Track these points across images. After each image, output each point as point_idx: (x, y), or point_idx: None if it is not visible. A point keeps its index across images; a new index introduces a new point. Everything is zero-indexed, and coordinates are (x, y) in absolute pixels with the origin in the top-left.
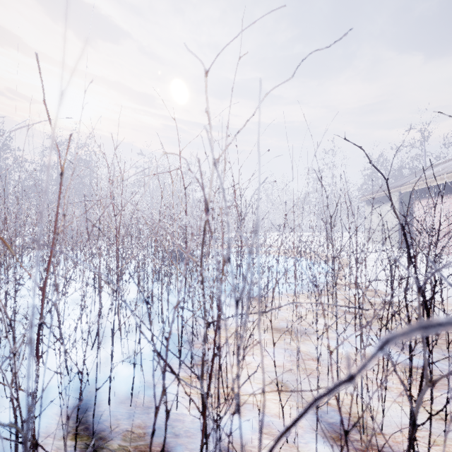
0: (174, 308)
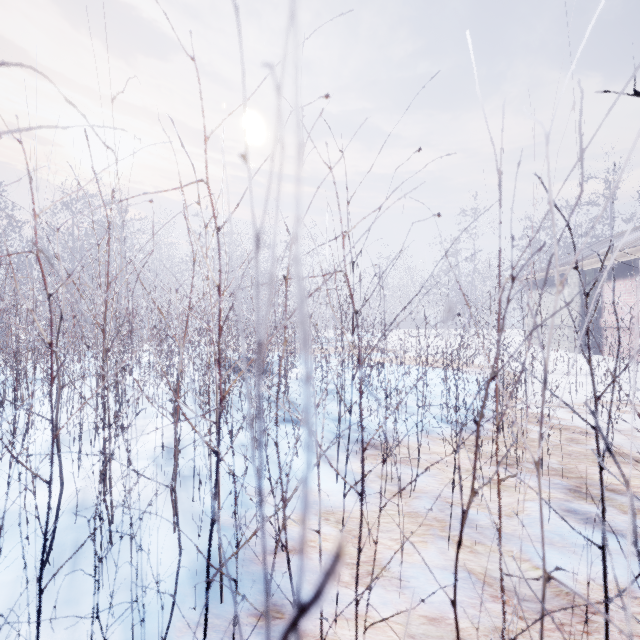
0: None
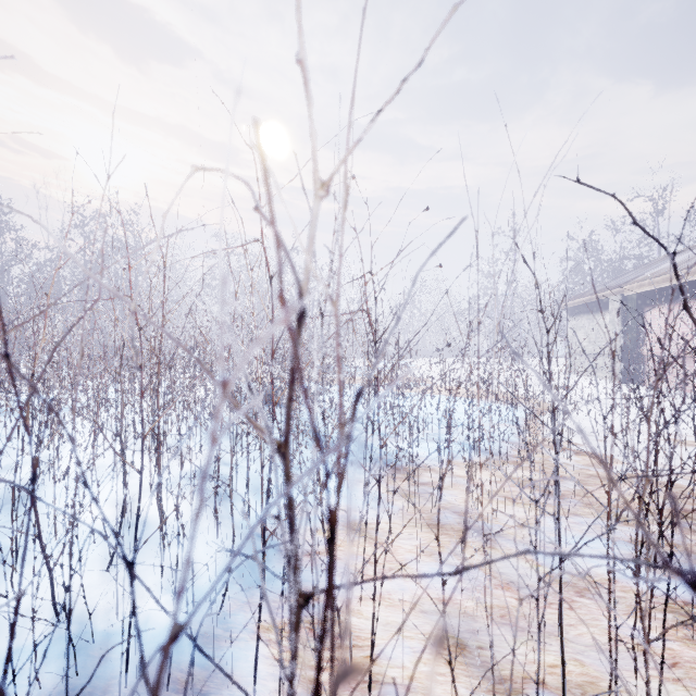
0: (158, 650)
